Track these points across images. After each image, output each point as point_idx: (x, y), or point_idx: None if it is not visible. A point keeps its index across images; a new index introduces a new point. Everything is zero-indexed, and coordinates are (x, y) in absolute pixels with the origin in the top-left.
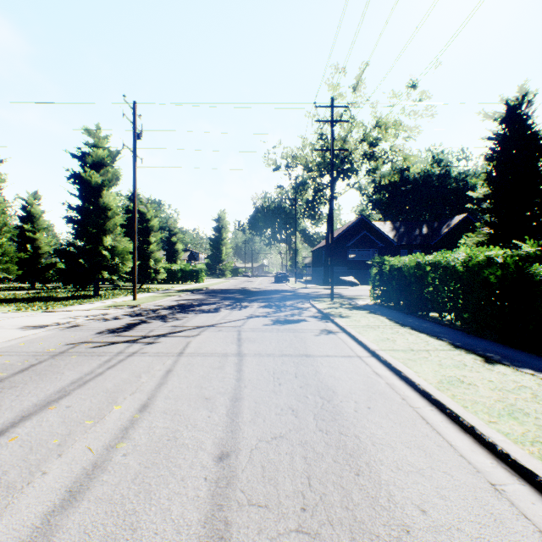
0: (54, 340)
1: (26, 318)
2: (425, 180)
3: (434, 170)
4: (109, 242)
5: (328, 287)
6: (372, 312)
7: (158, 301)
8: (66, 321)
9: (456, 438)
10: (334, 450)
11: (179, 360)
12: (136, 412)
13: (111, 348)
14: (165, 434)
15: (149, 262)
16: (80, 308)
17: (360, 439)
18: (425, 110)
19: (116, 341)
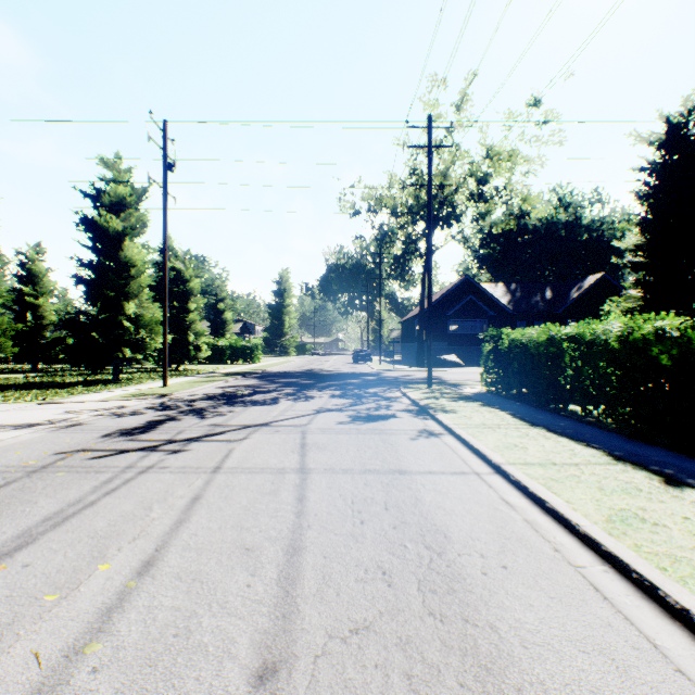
0: (39, 447)
1: (12, 412)
2: (548, 230)
3: (559, 217)
4: (133, 309)
5: (423, 369)
6: (486, 404)
7: (197, 388)
8: (65, 417)
9: (661, 630)
10: (457, 658)
11: (213, 479)
12: (132, 577)
13: (117, 460)
14: (172, 624)
15: (188, 337)
16: (89, 399)
17: (499, 632)
18: (551, 135)
19: (127, 449)
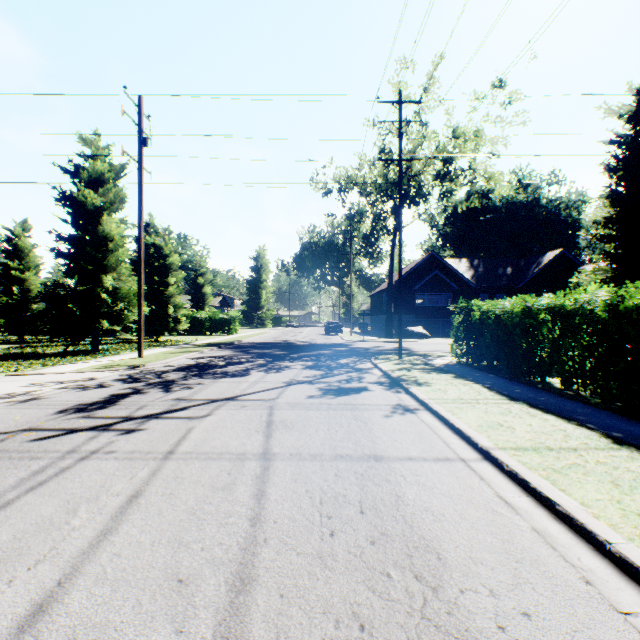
0: None
1: None
2: (509, 209)
3: (519, 197)
4: (110, 282)
5: (391, 340)
6: (459, 376)
7: (171, 359)
8: (26, 390)
9: None
10: None
11: (161, 469)
12: (7, 637)
13: (61, 442)
14: None
15: (167, 309)
16: (60, 370)
17: None
18: (515, 116)
19: (77, 428)
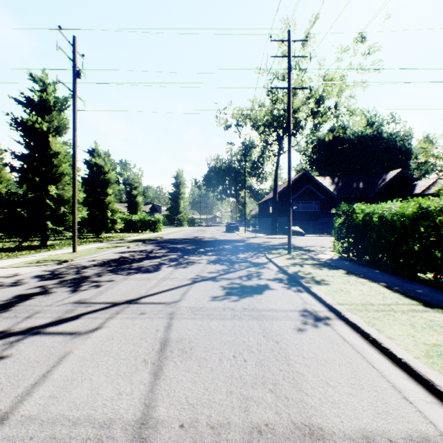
0: None
1: None
2: (359, 141)
3: (366, 132)
4: (54, 191)
5: (276, 236)
6: (350, 272)
7: (99, 253)
8: None
9: None
10: None
11: None
12: None
13: None
14: None
15: (106, 213)
16: None
17: None
18: (372, 65)
19: None
